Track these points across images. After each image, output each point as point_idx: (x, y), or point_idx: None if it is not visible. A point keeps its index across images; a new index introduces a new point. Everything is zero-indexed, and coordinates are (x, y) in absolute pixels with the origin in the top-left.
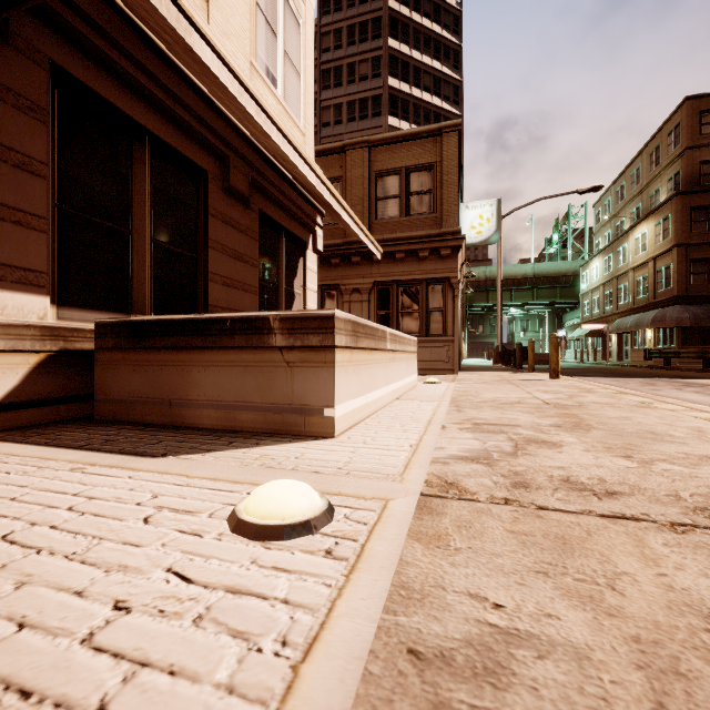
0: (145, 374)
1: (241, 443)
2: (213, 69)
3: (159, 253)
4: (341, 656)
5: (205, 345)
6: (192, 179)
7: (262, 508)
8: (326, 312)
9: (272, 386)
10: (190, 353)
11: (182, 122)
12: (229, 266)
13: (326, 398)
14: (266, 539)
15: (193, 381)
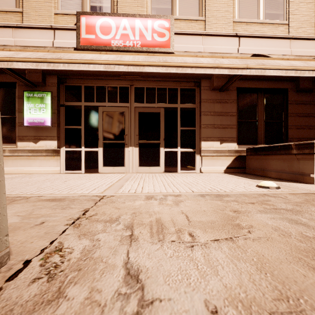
0: (257, 161)
1: (278, 181)
2: (273, 74)
3: (266, 124)
4: (255, 192)
5: (272, 153)
6: (280, 94)
7: (261, 183)
8: (311, 141)
9: (292, 166)
10: (268, 156)
11: (275, 78)
12: (299, 121)
13: (311, 171)
14: (259, 187)
15: (269, 164)
